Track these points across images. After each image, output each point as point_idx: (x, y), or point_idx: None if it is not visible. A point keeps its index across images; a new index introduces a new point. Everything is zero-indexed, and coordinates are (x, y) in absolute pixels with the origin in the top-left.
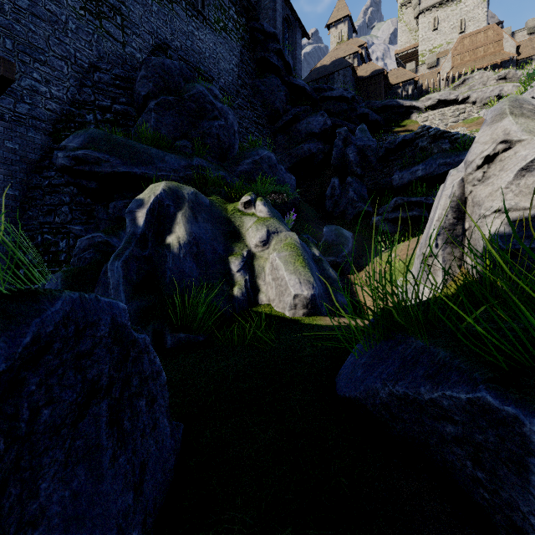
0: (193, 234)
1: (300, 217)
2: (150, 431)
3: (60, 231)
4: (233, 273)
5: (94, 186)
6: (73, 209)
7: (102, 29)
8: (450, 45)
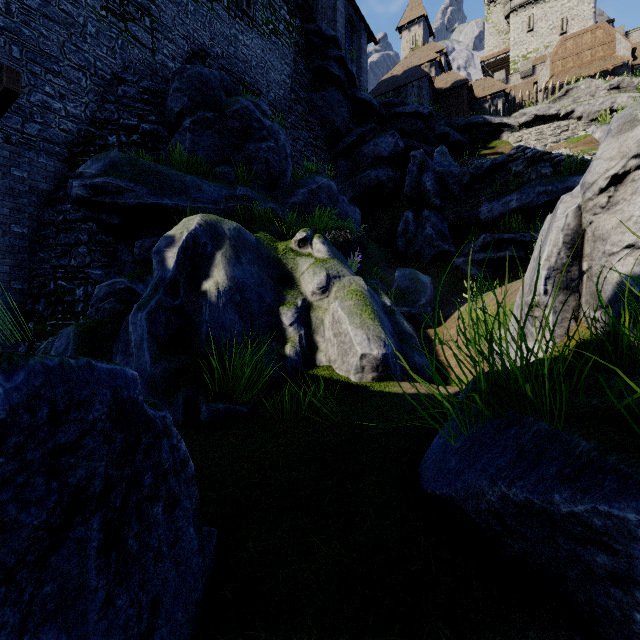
0: (235, 279)
1: (366, 259)
2: (168, 549)
3: (77, 277)
4: (285, 327)
5: (117, 222)
6: (93, 249)
7: (127, 33)
8: (548, 49)
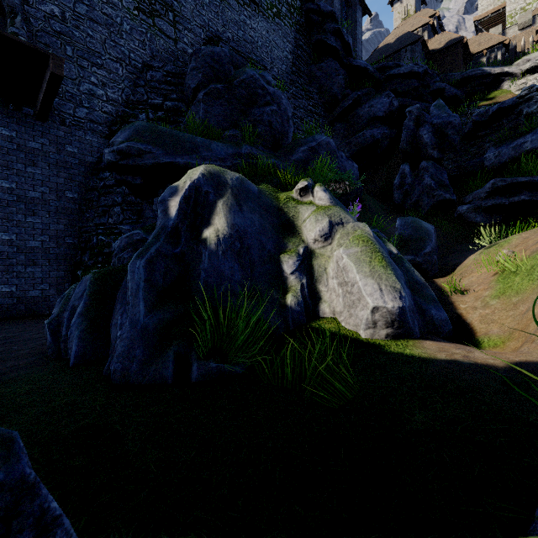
0: (236, 226)
1: (364, 210)
2: None
3: (113, 232)
4: (286, 276)
5: (139, 182)
6: (125, 209)
7: (155, 27)
8: None
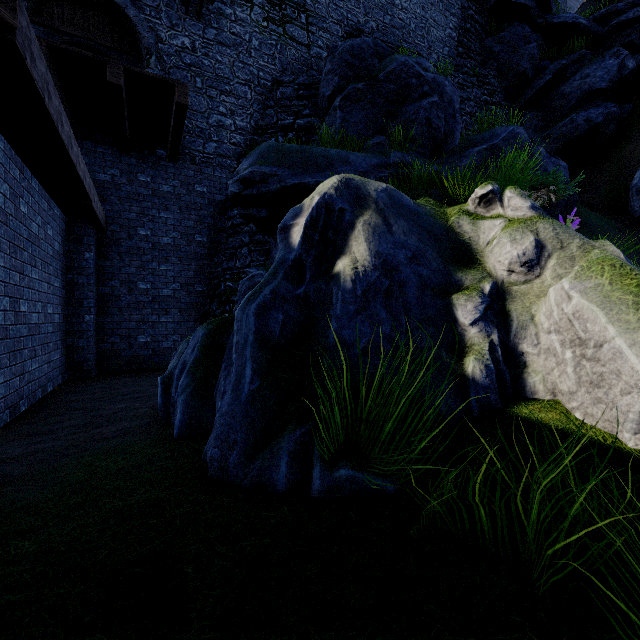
0: (382, 255)
1: (580, 229)
2: None
3: (240, 277)
4: (462, 328)
5: (264, 214)
6: (252, 250)
7: (285, 36)
8: None
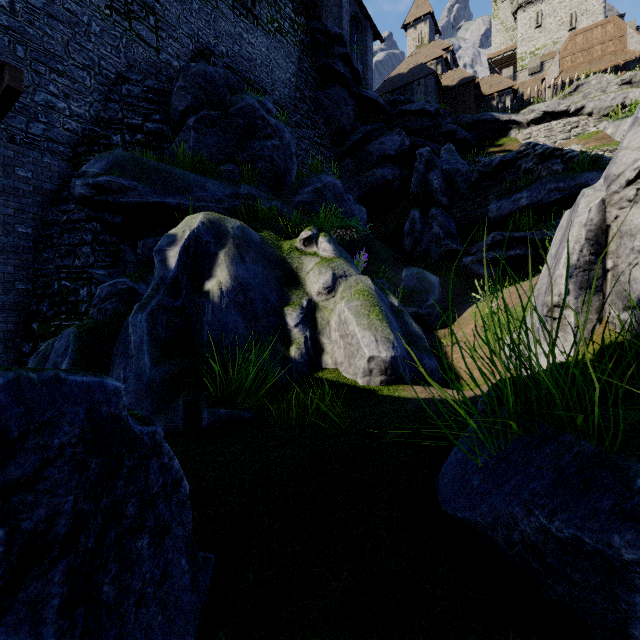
0: (239, 278)
1: (372, 258)
2: (153, 590)
3: (81, 277)
4: (290, 329)
5: (120, 221)
6: (97, 249)
7: (132, 32)
8: (557, 45)
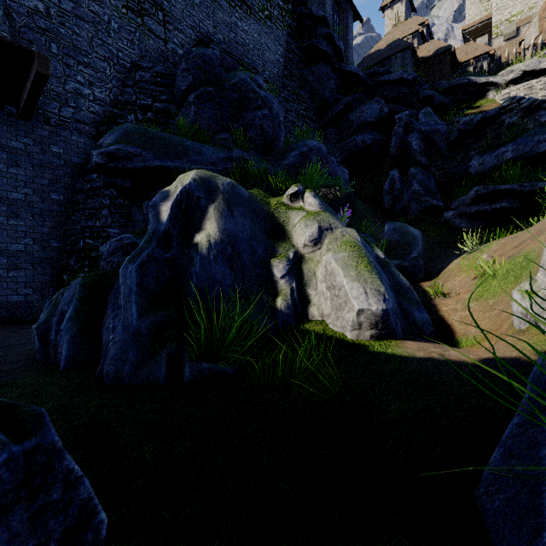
0: (227, 231)
1: (354, 215)
2: None
3: (100, 236)
4: (276, 280)
5: (128, 185)
6: (113, 212)
7: (144, 27)
8: (533, 10)
